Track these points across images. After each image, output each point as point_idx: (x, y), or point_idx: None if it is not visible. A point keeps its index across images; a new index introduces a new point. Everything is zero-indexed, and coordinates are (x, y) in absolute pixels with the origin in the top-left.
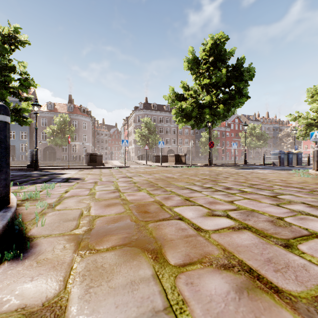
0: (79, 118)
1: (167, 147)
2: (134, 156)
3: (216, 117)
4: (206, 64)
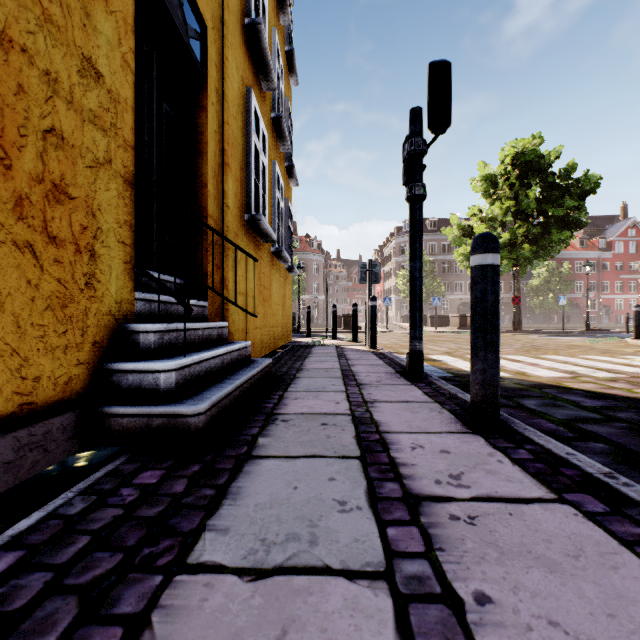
0: (308, 258)
1: (458, 299)
2: (395, 315)
3: (532, 255)
4: (508, 179)
